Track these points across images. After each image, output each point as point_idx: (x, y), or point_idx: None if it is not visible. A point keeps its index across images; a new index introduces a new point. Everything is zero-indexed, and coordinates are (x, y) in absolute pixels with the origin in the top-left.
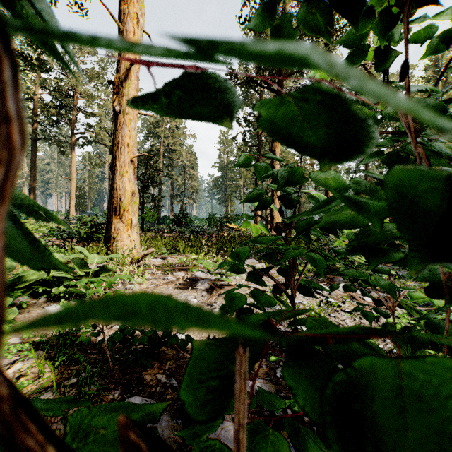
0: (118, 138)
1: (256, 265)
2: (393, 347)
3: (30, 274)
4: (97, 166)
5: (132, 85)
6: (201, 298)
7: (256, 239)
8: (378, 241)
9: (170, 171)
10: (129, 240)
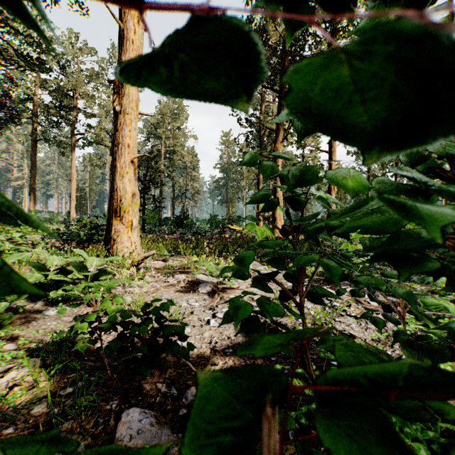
0: (118, 138)
1: (258, 267)
2: (402, 354)
3: (28, 277)
4: (97, 167)
5: None
6: (203, 302)
7: (261, 242)
8: (406, 248)
9: (171, 173)
10: (130, 242)
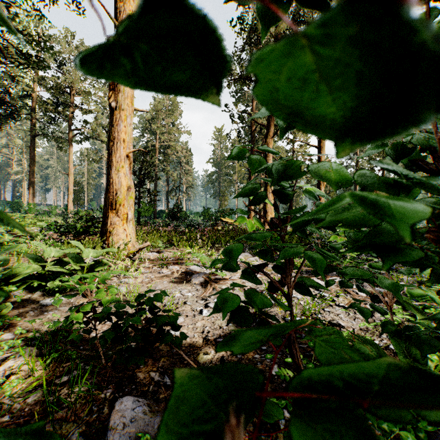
0: (114, 133)
1: (249, 258)
2: (390, 343)
3: (26, 268)
4: (94, 161)
5: None
6: (196, 292)
7: (251, 235)
8: (396, 241)
9: (166, 167)
10: (125, 234)
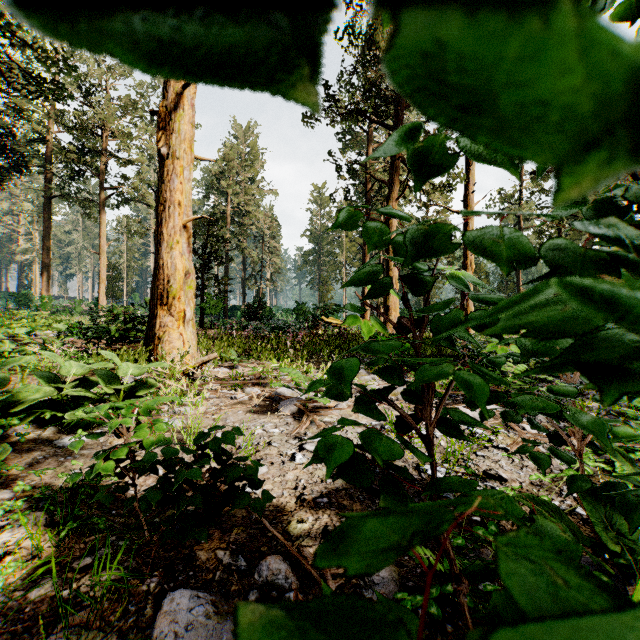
0: (165, 193)
1: (364, 377)
2: (577, 505)
3: (33, 392)
4: (137, 235)
5: (185, 116)
6: (285, 427)
7: (372, 344)
8: (626, 357)
9: (241, 243)
10: (181, 341)
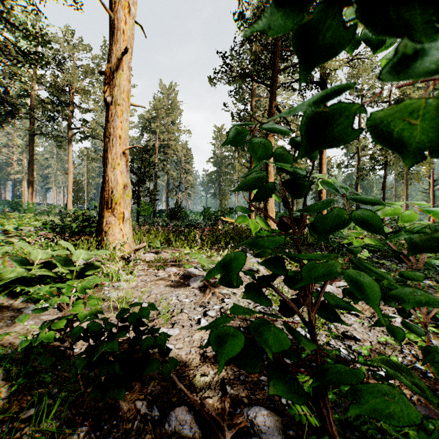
0: (110, 129)
1: (251, 260)
2: (418, 363)
3: (9, 272)
4: (94, 161)
5: (124, 75)
6: (194, 297)
7: (262, 239)
8: None
9: (166, 166)
10: (121, 234)
